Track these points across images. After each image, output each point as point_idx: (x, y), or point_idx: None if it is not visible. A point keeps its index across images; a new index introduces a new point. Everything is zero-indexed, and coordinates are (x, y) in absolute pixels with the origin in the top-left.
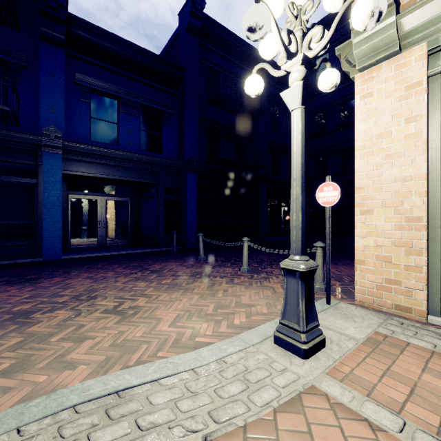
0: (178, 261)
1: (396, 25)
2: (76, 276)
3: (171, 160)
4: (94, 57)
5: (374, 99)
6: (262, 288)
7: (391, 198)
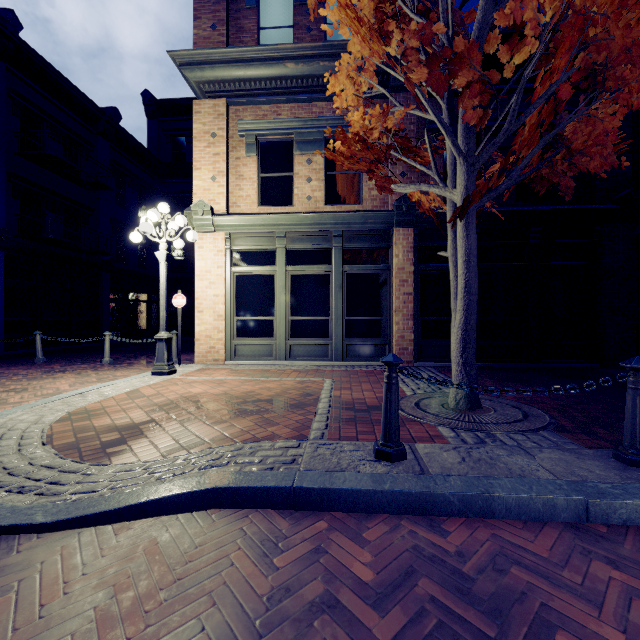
0: None
1: (212, 221)
2: None
3: None
4: None
5: (204, 251)
6: (129, 369)
7: (211, 305)
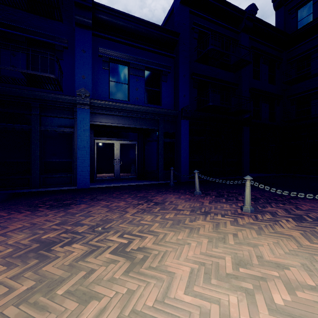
0: (175, 194)
1: None
2: (97, 204)
3: (168, 110)
4: (111, 35)
5: None
6: (278, 235)
7: None
